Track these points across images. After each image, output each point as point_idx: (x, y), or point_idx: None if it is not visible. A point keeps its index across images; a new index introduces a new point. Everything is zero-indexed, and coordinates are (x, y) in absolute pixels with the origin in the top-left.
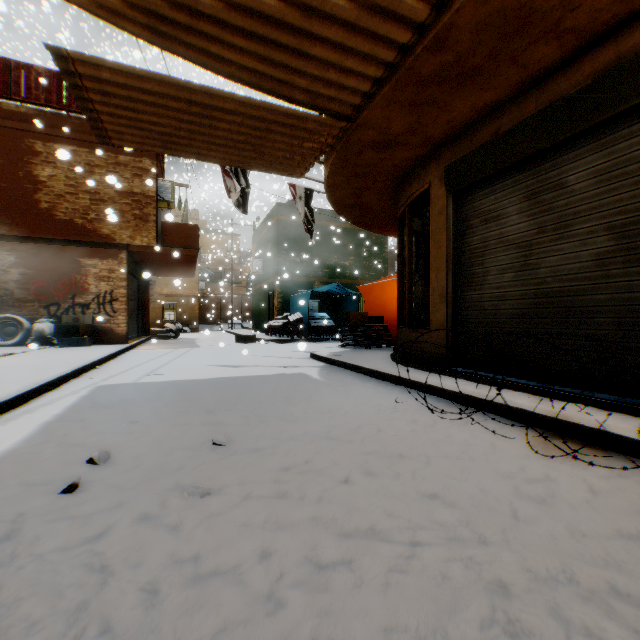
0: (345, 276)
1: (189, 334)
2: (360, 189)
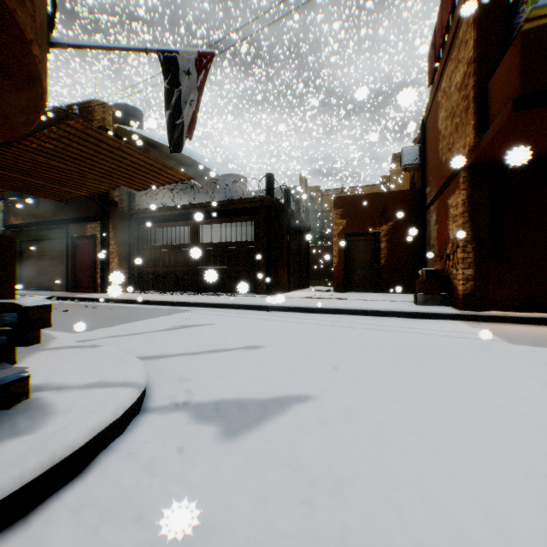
0: None
1: None
2: None
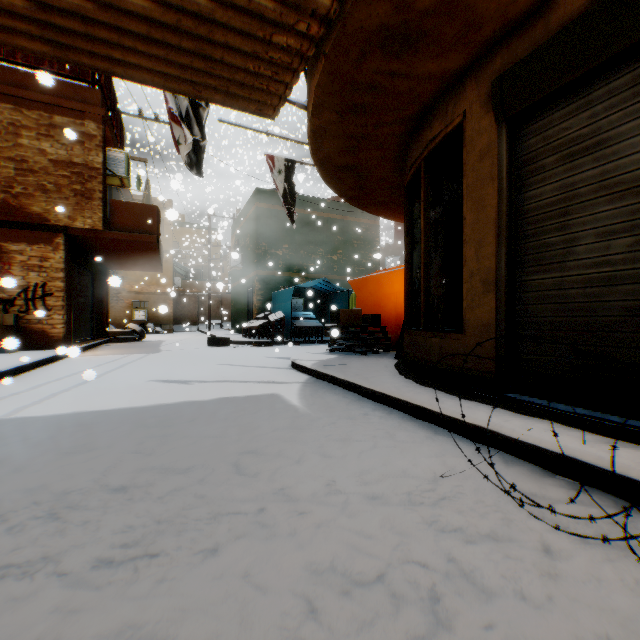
0: (333, 271)
1: (160, 335)
2: (357, 138)
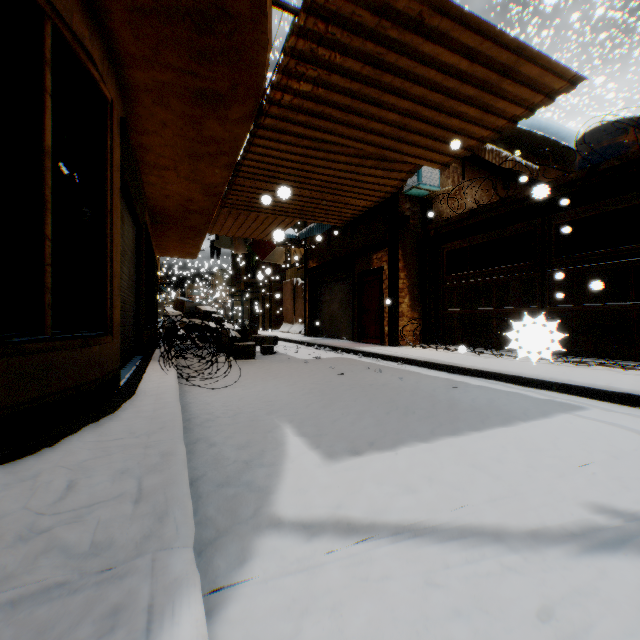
0: None
1: None
2: None
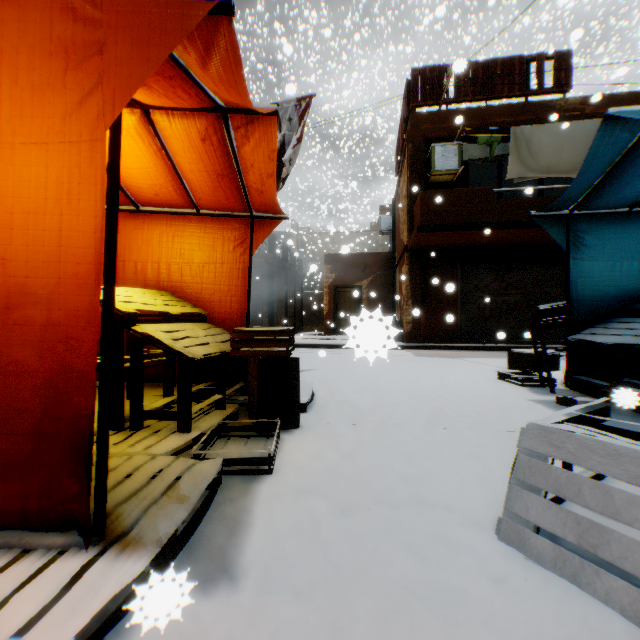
0: None
1: None
2: None
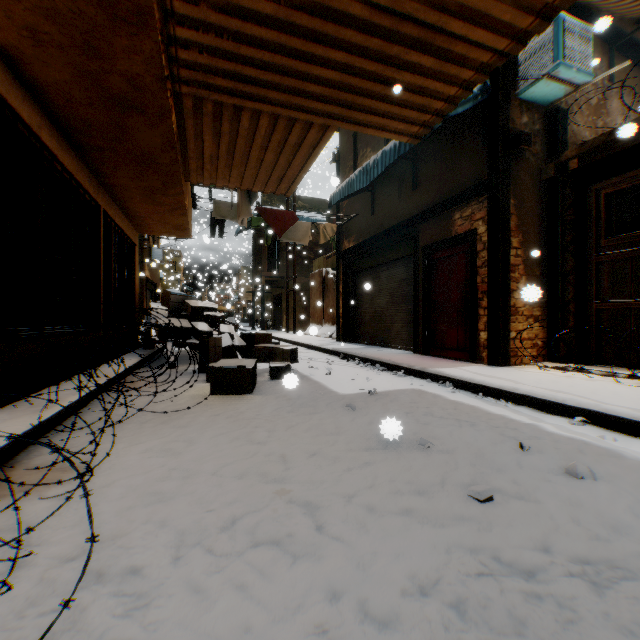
0: None
1: None
2: None
